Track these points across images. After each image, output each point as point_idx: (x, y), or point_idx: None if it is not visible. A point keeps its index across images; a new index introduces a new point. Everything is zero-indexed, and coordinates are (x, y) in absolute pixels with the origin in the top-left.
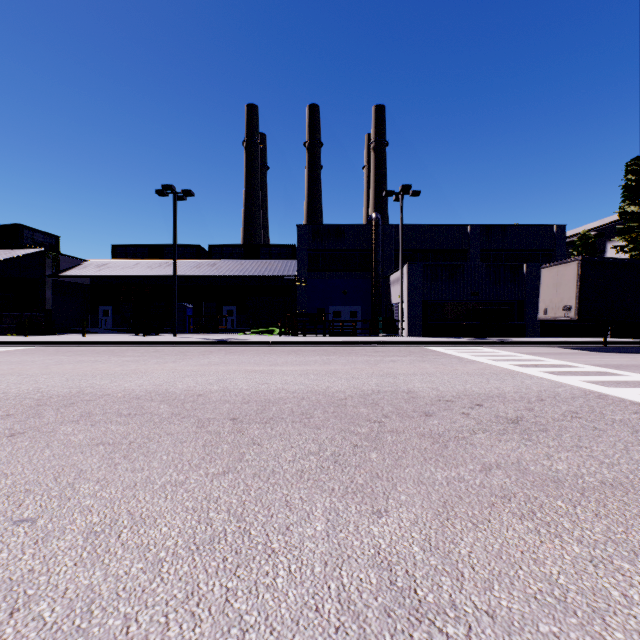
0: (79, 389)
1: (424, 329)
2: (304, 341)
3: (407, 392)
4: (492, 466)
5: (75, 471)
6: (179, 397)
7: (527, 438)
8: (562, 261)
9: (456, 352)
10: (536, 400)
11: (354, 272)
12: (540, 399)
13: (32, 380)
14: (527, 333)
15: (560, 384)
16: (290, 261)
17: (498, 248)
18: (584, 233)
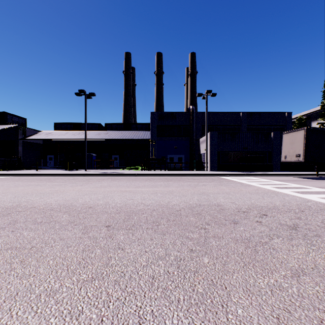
0: (18, 203)
1: (218, 167)
2: (154, 173)
3: (217, 205)
4: (298, 272)
5: None
6: (77, 209)
7: (310, 243)
8: (295, 130)
9: (238, 179)
10: (299, 211)
11: (180, 137)
12: (301, 210)
13: None
14: (273, 169)
15: (307, 200)
16: (147, 131)
17: (256, 124)
18: (300, 117)
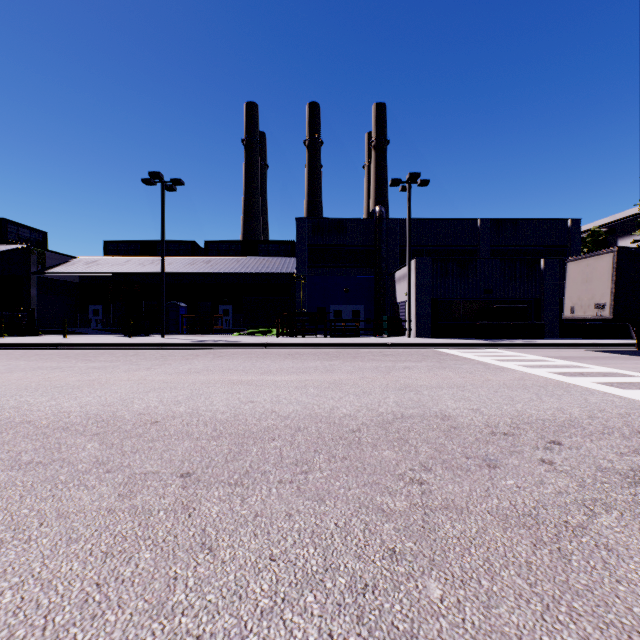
0: None
1: (433, 329)
2: (303, 343)
3: (442, 417)
4: None
5: None
6: (124, 426)
7: None
8: (593, 253)
9: (476, 356)
10: (632, 432)
11: (356, 269)
12: (636, 430)
13: None
14: (545, 334)
15: (638, 403)
16: (289, 258)
17: (509, 243)
18: (595, 229)
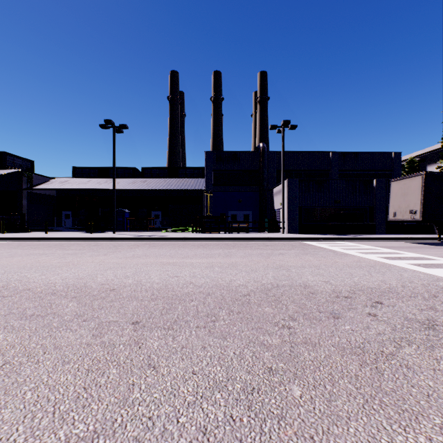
0: (6, 283)
1: (299, 228)
2: (210, 237)
3: (304, 286)
4: None
5: None
6: (92, 292)
7: None
8: (408, 176)
9: (328, 246)
10: (430, 296)
11: (247, 186)
12: (432, 295)
13: None
14: (376, 231)
15: (436, 277)
16: (200, 179)
17: (352, 169)
18: (411, 159)
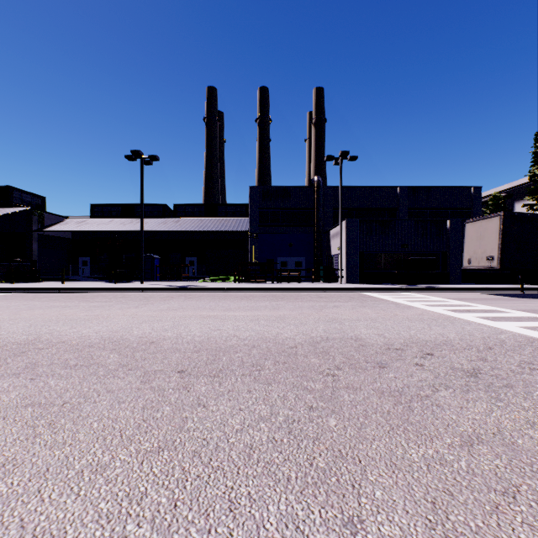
0: (37, 336)
1: (360, 277)
2: (255, 287)
3: (355, 339)
4: (472, 439)
5: None
6: (131, 345)
7: (496, 397)
8: (485, 216)
9: (391, 298)
10: (485, 348)
11: (299, 227)
12: (488, 347)
13: None
14: (450, 280)
15: (500, 330)
16: (243, 218)
17: (423, 207)
18: (495, 194)
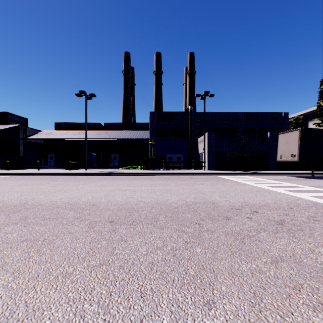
0: (25, 201)
1: (216, 166)
2: (153, 172)
3: (212, 203)
4: (278, 259)
5: (1, 263)
6: (81, 206)
7: (292, 236)
8: (290, 130)
9: (234, 179)
10: (288, 208)
11: (179, 137)
12: (290, 208)
13: (1, 195)
14: (270, 168)
15: (297, 198)
16: (146, 131)
17: (254, 124)
18: (297, 117)
